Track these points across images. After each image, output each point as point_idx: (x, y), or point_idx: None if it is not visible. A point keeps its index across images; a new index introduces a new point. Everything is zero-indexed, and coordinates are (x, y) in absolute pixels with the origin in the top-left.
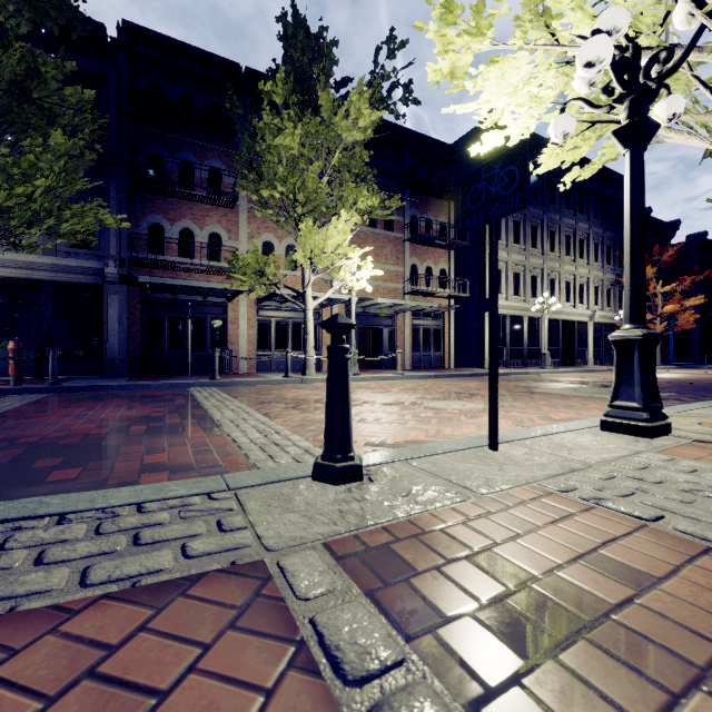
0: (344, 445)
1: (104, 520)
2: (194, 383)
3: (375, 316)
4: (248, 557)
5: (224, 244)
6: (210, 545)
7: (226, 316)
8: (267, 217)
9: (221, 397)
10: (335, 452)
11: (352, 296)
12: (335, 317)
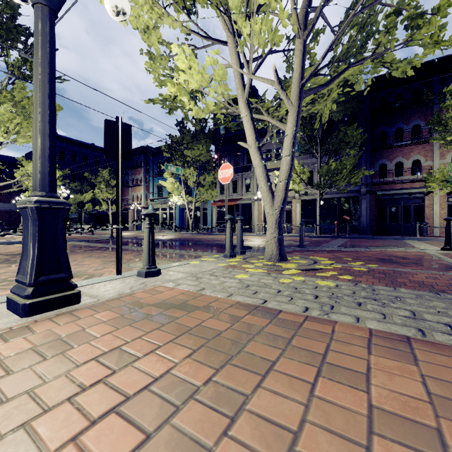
0: (449, 244)
1: (398, 249)
2: (404, 238)
3: None
4: (422, 252)
5: (422, 164)
6: (416, 251)
7: (423, 204)
8: (451, 149)
9: (419, 243)
10: (446, 245)
11: None
12: (447, 218)
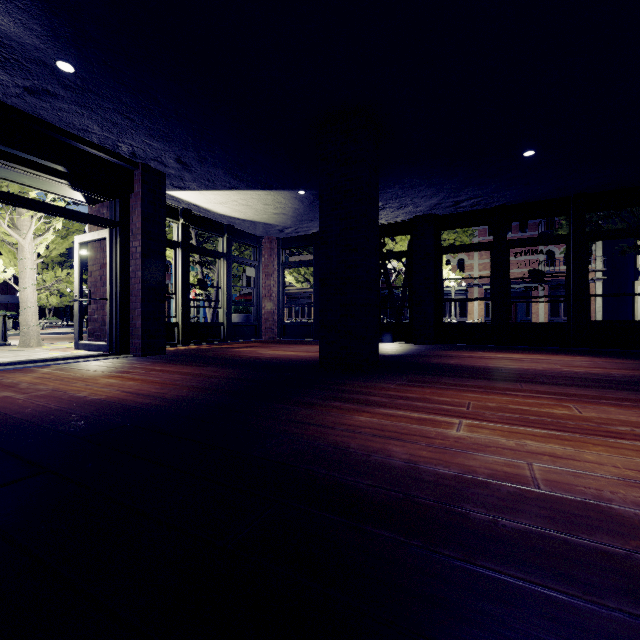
0: None
1: None
2: None
3: (512, 293)
4: None
5: None
6: None
7: None
8: None
9: None
10: None
11: (452, 290)
12: None
